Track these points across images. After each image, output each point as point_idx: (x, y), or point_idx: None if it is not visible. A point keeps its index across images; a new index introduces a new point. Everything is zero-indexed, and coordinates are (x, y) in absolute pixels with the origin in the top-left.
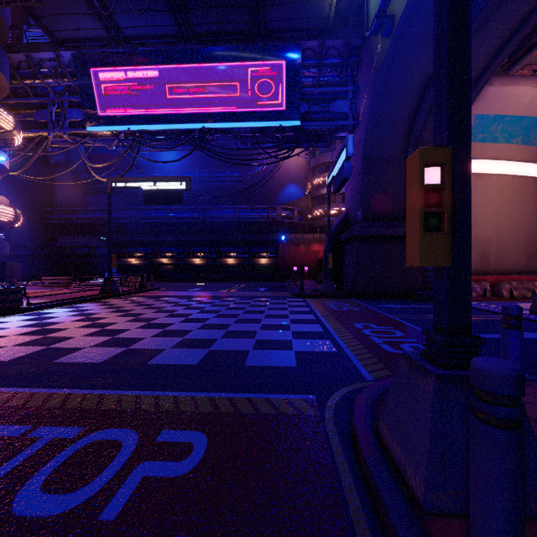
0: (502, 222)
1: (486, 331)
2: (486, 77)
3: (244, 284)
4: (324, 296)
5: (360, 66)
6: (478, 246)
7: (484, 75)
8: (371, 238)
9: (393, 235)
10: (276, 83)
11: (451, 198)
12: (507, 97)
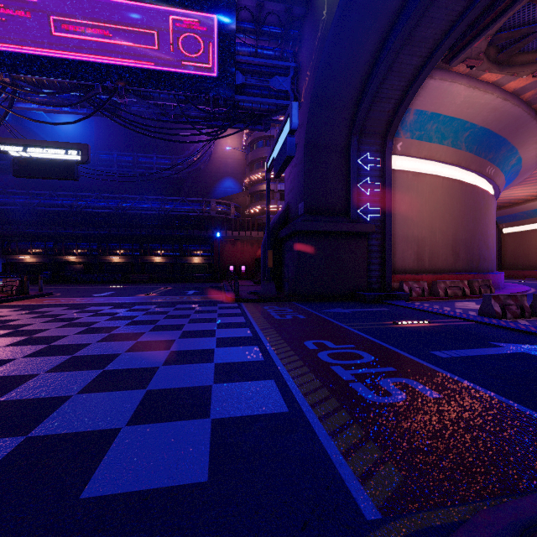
0: (434, 222)
1: (462, 345)
2: (430, 66)
3: (172, 285)
4: (262, 300)
5: (302, 41)
6: (415, 245)
7: (428, 63)
8: (314, 234)
9: (337, 231)
10: (205, 41)
11: None
12: (444, 94)
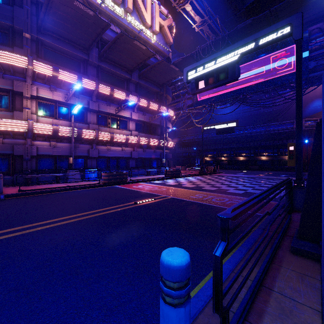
0: None
1: None
2: None
3: (272, 172)
4: None
5: None
6: None
7: None
8: None
9: None
10: (289, 58)
11: (297, 152)
12: None
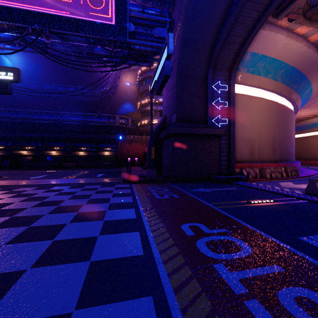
0: (261, 129)
1: None
2: (264, 18)
3: (89, 170)
4: (147, 181)
5: (175, 3)
6: (249, 144)
7: (263, 16)
8: (183, 135)
9: (199, 133)
10: None
11: None
12: (270, 41)
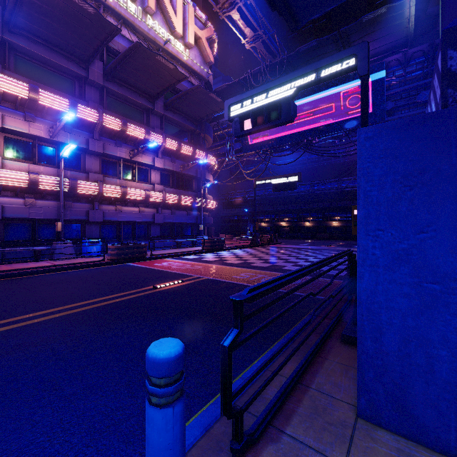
0: None
1: None
2: None
3: (344, 242)
4: None
5: None
6: None
7: None
8: None
9: None
10: None
11: None
12: None
